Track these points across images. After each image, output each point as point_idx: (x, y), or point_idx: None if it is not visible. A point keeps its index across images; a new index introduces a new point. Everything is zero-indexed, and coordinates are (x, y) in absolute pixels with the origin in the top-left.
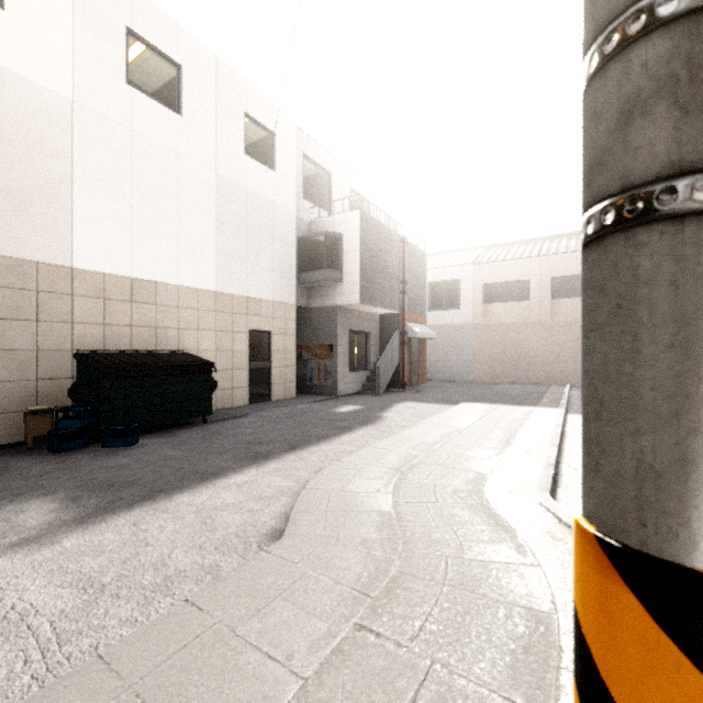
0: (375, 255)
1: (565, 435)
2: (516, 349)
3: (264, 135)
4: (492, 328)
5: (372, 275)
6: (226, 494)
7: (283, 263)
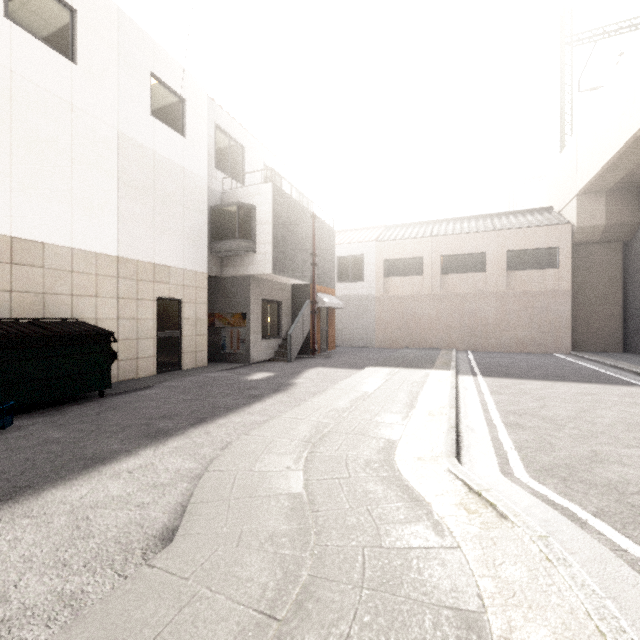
0: (287, 228)
1: (459, 395)
2: (412, 318)
3: (173, 99)
4: (392, 299)
5: (284, 246)
6: (113, 484)
7: (195, 230)
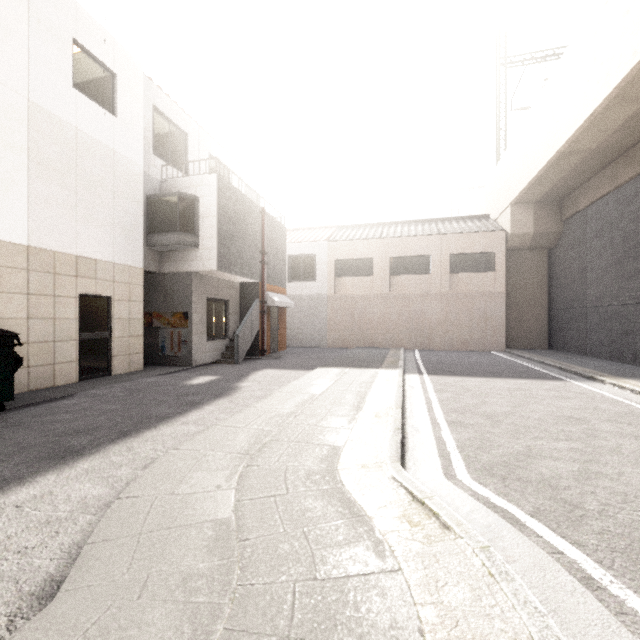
0: (233, 222)
1: (405, 395)
2: (363, 318)
3: (101, 72)
4: (343, 299)
5: (231, 242)
6: None
7: (128, 221)
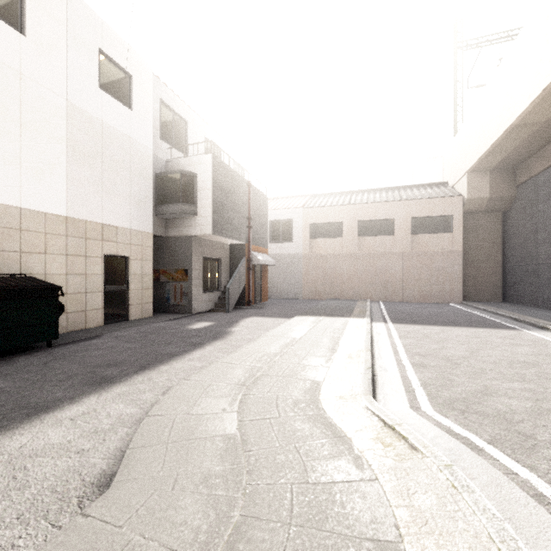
0: (225, 194)
1: (373, 340)
2: (334, 274)
3: (120, 75)
4: (316, 258)
5: (223, 210)
6: (54, 432)
7: (141, 194)
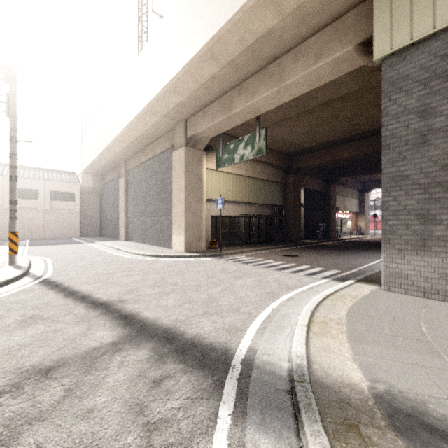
0: None
1: None
2: None
3: None
4: None
5: None
6: None
7: None
